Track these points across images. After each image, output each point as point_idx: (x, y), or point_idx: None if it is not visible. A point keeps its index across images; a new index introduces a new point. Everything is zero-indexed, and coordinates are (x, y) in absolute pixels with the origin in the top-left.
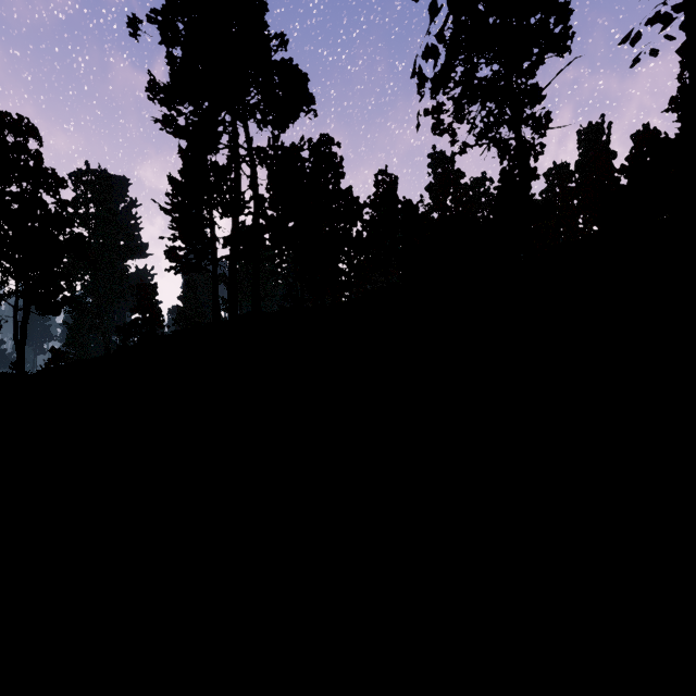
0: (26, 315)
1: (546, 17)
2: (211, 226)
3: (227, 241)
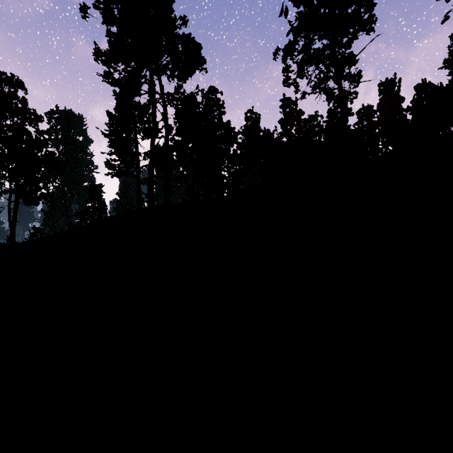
0: (16, 205)
1: (358, 8)
2: (136, 145)
3: (147, 155)
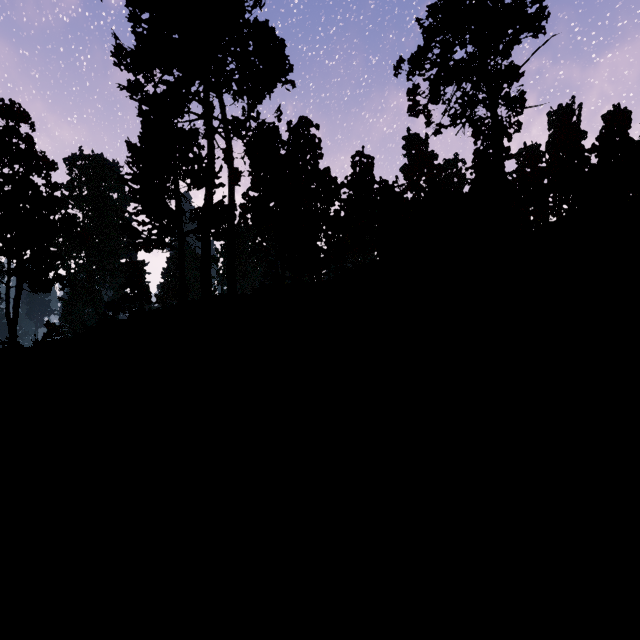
0: (18, 292)
1: None
2: (176, 198)
3: (195, 215)
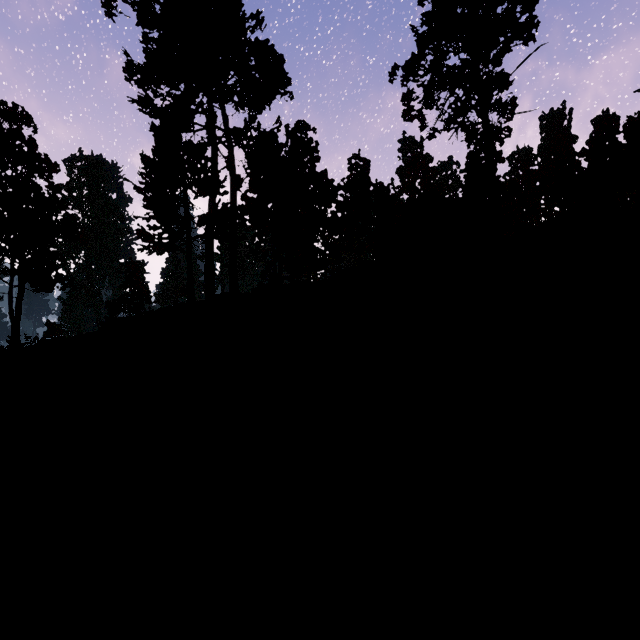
0: (21, 292)
1: (513, 6)
2: (185, 205)
3: (202, 221)
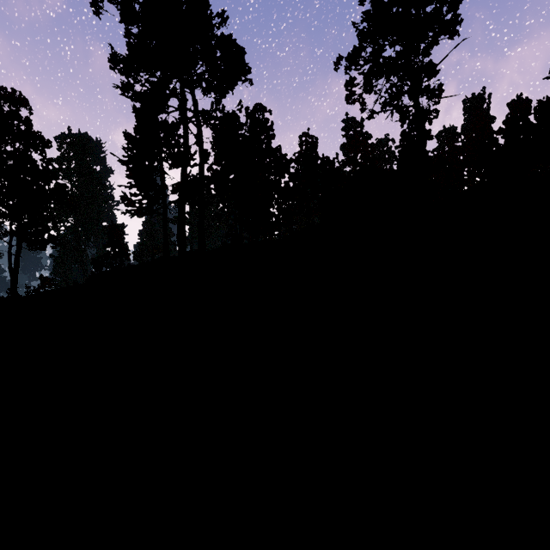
0: (19, 250)
1: (440, 6)
2: (161, 175)
3: (175, 189)
